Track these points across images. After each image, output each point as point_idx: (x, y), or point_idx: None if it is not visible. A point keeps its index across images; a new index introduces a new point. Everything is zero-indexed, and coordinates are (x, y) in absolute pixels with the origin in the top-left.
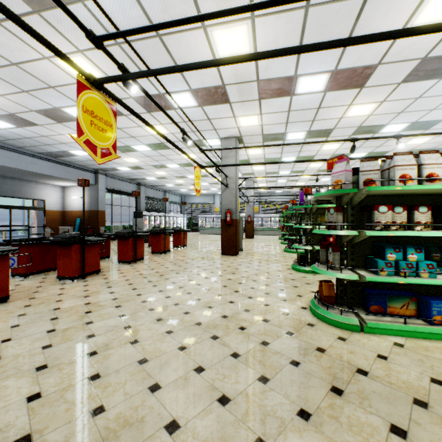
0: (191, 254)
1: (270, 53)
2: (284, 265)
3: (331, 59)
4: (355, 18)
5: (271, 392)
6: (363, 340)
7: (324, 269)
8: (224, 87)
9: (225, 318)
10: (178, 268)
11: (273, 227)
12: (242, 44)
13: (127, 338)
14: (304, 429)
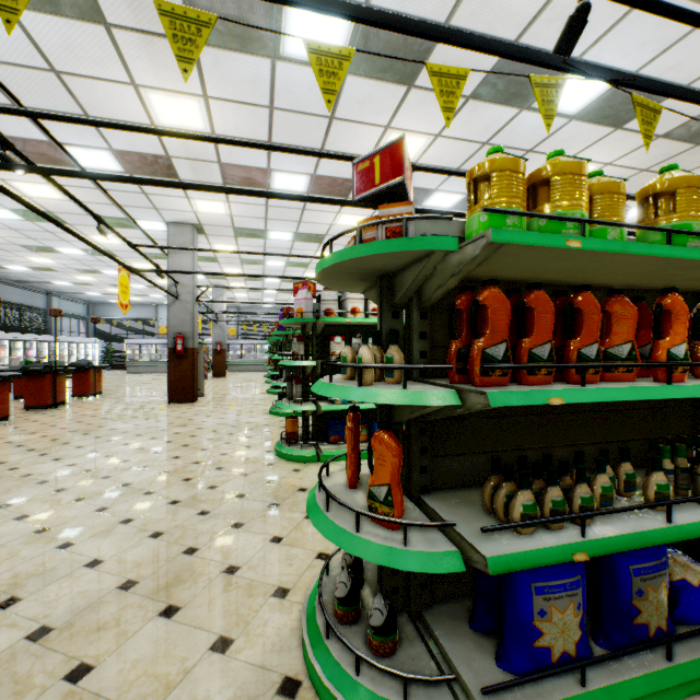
0: (112, 406)
1: (209, 188)
2: (261, 410)
3: (307, 162)
4: (324, 133)
5: (210, 519)
6: (317, 468)
7: (288, 404)
8: (170, 159)
9: (166, 474)
10: (87, 428)
11: (259, 360)
12: (194, 119)
13: (8, 516)
14: (234, 533)
